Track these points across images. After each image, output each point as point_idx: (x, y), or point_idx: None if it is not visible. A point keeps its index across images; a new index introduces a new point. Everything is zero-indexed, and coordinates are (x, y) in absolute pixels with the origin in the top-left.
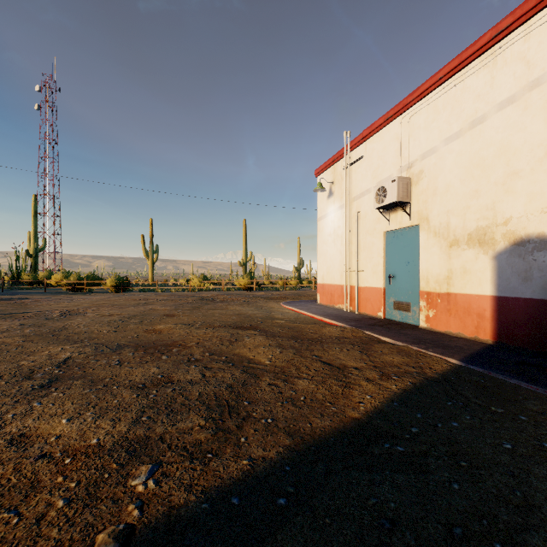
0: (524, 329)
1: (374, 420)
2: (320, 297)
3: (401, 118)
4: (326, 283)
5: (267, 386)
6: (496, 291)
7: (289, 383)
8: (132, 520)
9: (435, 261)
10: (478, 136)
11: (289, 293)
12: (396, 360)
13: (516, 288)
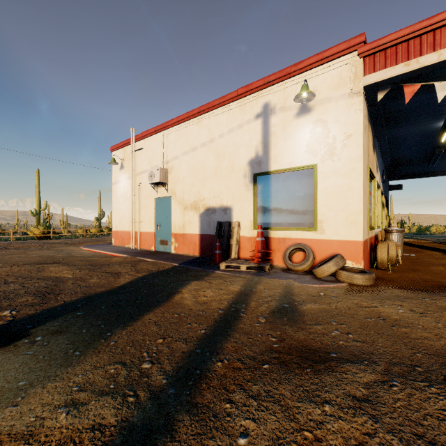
0: (208, 248)
1: (126, 285)
2: (114, 241)
3: (163, 133)
4: (118, 230)
5: (71, 284)
6: (200, 232)
7: (85, 282)
8: (11, 319)
9: (178, 217)
10: (194, 156)
11: (88, 239)
12: (148, 267)
13: (206, 230)
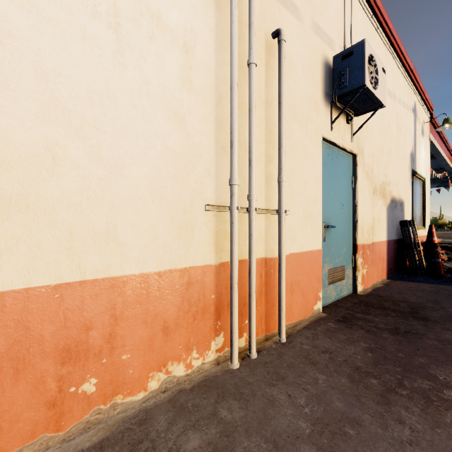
0: (393, 261)
1: None
2: None
3: None
4: None
5: None
6: (387, 237)
7: None
8: None
9: (367, 208)
10: None
11: None
12: None
13: (391, 233)
